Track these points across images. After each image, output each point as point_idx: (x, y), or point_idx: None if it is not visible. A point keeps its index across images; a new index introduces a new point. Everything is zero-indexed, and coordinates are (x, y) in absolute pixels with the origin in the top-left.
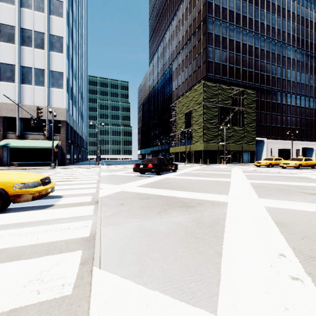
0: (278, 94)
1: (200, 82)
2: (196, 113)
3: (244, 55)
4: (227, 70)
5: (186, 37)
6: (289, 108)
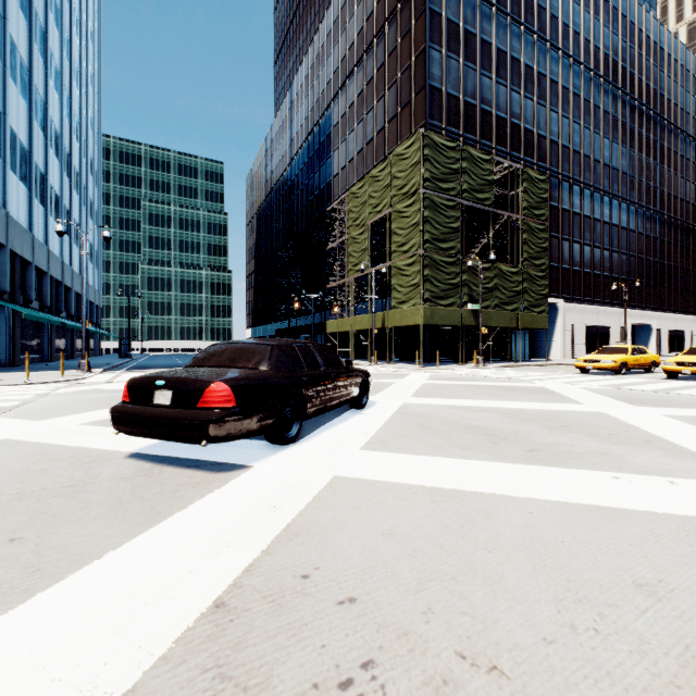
0: (585, 195)
1: (415, 133)
2: (403, 221)
3: (514, 86)
4: (477, 120)
5: (369, 30)
6: (606, 230)
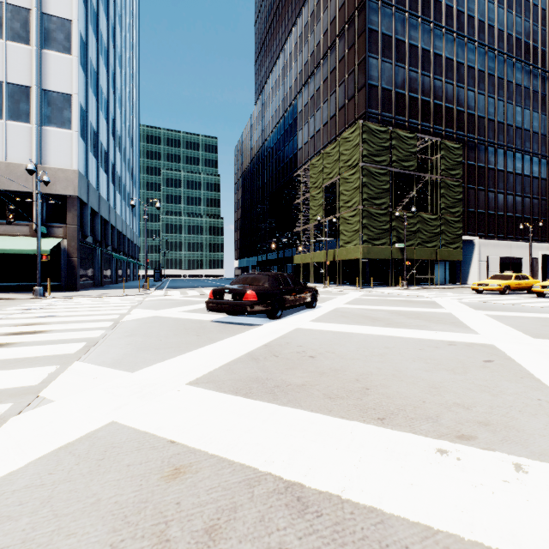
0: (499, 153)
1: (356, 123)
2: (347, 185)
3: (437, 75)
4: (406, 105)
5: (325, 43)
6: (519, 180)
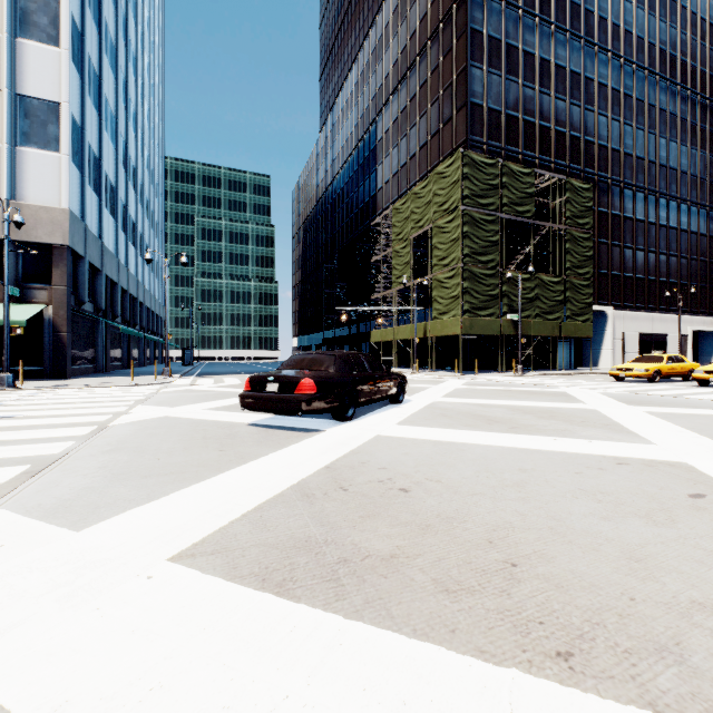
0: (638, 198)
1: (454, 153)
2: (443, 236)
3: (559, 94)
4: (520, 131)
5: (412, 48)
6: (663, 233)
